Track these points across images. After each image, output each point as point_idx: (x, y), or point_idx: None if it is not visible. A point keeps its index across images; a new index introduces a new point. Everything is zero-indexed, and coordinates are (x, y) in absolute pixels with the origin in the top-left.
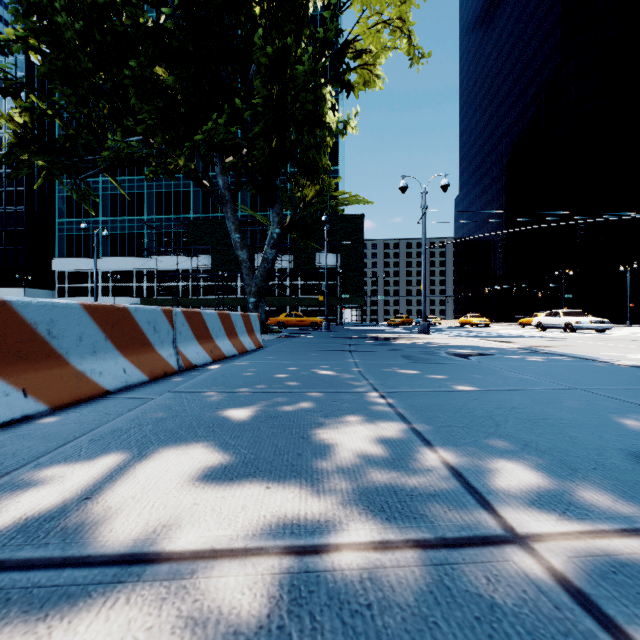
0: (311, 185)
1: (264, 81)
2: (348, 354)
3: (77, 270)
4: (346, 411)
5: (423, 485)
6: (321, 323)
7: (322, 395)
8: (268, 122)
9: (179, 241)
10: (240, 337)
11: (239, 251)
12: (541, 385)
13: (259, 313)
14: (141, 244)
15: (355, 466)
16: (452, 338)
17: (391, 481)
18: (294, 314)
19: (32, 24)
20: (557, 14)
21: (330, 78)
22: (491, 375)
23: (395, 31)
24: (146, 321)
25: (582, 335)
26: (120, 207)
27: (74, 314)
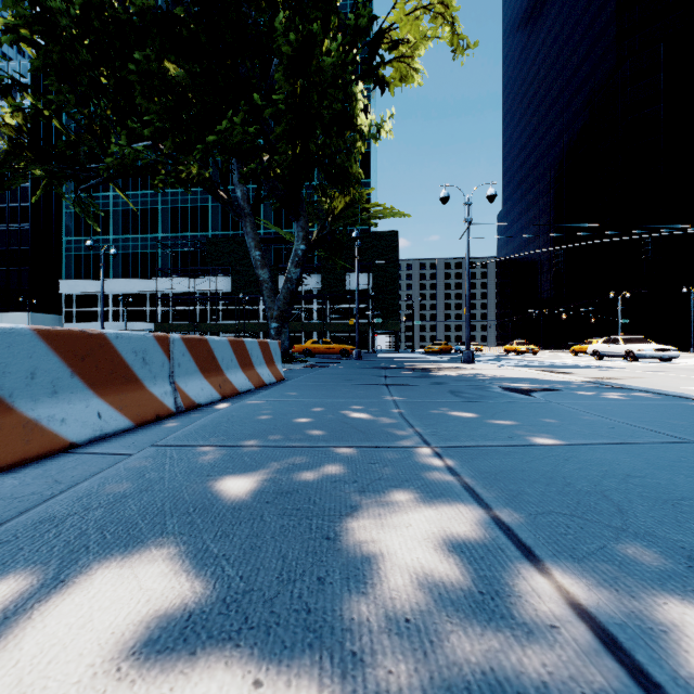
0: (340, 196)
1: (286, 74)
2: (384, 389)
3: (86, 293)
4: (390, 482)
5: (557, 677)
6: (351, 351)
7: (355, 452)
8: (291, 122)
9: (196, 261)
10: (257, 368)
11: (259, 270)
12: (644, 436)
13: (282, 340)
14: (155, 264)
15: (418, 614)
16: (502, 368)
17: (492, 663)
18: (322, 341)
19: (22, 10)
20: (612, 10)
21: (362, 73)
22: (570, 420)
23: (436, 18)
24: (132, 351)
25: (646, 364)
26: (132, 224)
27: (22, 342)
